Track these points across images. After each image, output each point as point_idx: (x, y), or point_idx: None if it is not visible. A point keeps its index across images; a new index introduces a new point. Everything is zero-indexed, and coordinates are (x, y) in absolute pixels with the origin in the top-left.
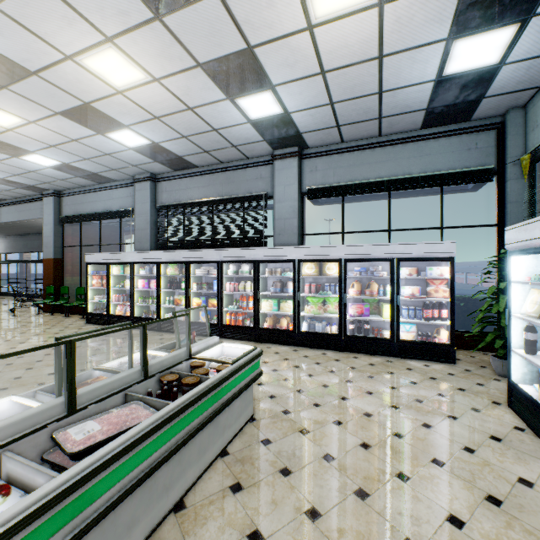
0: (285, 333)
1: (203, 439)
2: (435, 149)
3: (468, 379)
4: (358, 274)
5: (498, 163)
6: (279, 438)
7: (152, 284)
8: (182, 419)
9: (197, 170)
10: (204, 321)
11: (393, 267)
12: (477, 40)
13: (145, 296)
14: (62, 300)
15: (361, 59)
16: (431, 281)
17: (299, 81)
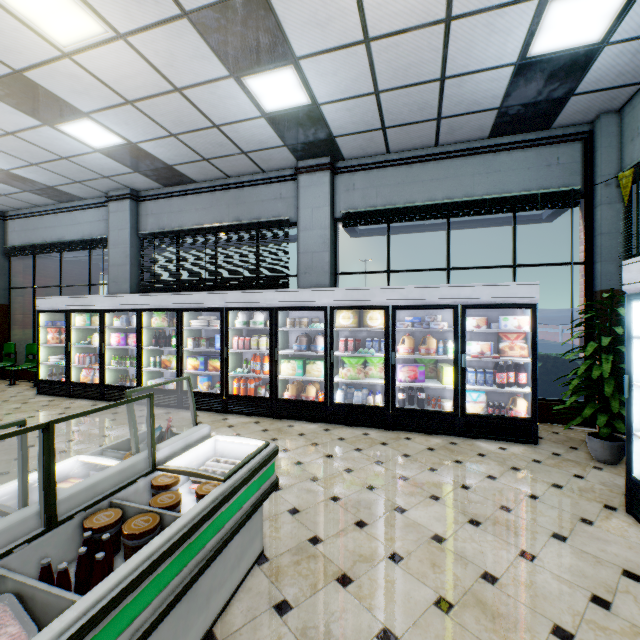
0: (313, 406)
1: (164, 633)
2: (507, 165)
3: (561, 468)
4: (409, 326)
5: (585, 183)
6: (305, 597)
7: (130, 340)
8: (104, 629)
9: (194, 186)
10: (203, 389)
11: (457, 316)
12: (580, 0)
13: (121, 356)
14: (5, 362)
15: (421, 21)
16: (505, 335)
17: (332, 53)
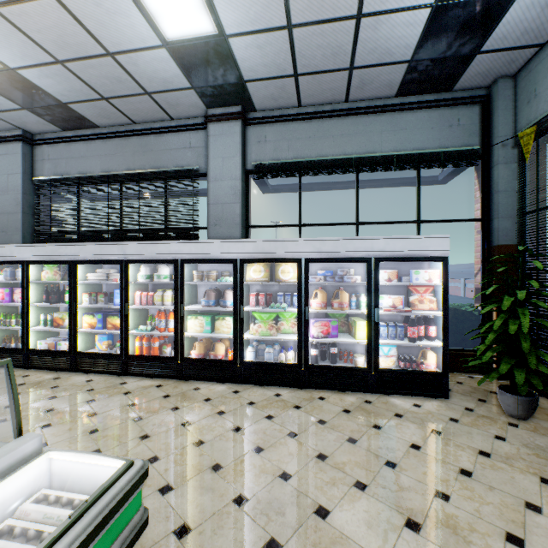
0: (222, 365)
1: None
2: (412, 123)
3: (480, 428)
4: (322, 279)
5: (483, 144)
6: None
7: (16, 296)
8: None
9: (97, 130)
10: (102, 349)
11: (370, 269)
12: None
13: (5, 314)
14: None
15: None
16: (414, 288)
17: None
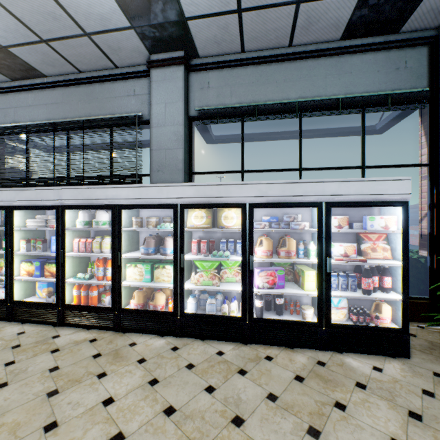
0: (161, 317)
1: None
2: (358, 67)
3: None
4: (267, 226)
5: (432, 86)
6: None
7: None
8: None
9: (44, 80)
10: (42, 296)
11: (321, 215)
12: None
13: None
14: None
15: None
16: (366, 235)
17: None
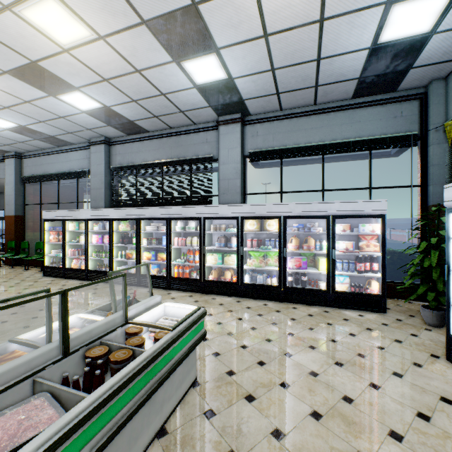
0: (229, 285)
1: (135, 424)
2: (365, 117)
3: (402, 329)
4: (296, 230)
5: (421, 129)
6: (224, 408)
7: (105, 239)
8: (102, 415)
9: (148, 134)
10: (154, 273)
11: (329, 223)
12: (414, 4)
13: (99, 250)
14: (22, 254)
15: (303, 22)
16: (363, 236)
17: (242, 44)
